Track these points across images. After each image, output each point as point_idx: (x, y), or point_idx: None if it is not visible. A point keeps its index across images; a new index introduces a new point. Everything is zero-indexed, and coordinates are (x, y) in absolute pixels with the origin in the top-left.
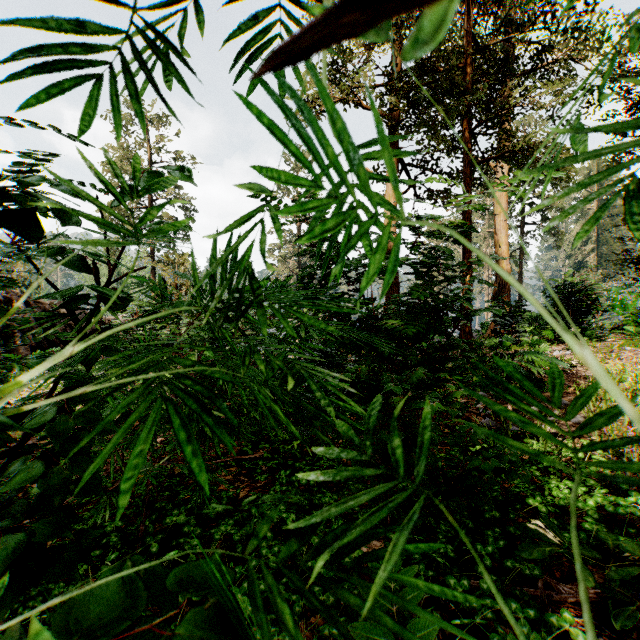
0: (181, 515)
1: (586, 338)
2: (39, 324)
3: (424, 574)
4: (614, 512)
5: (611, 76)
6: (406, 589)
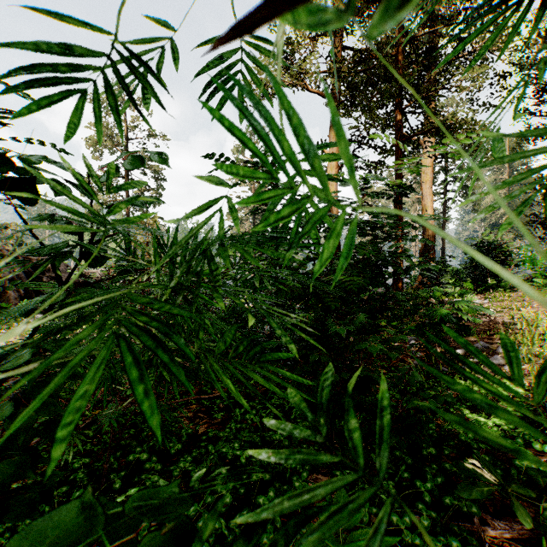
0: (143, 452)
1: (501, 289)
2: (28, 277)
3: (368, 511)
4: (541, 449)
5: (521, 64)
6: (354, 532)
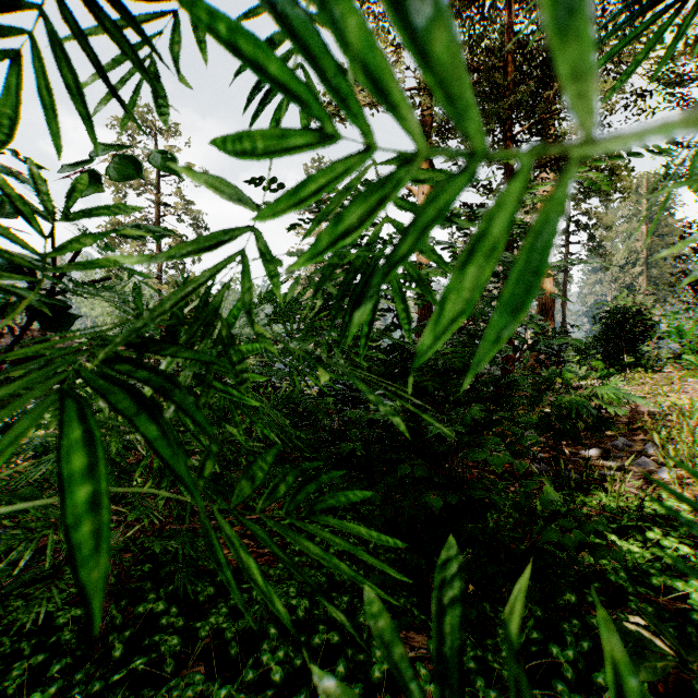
0: (159, 601)
1: (640, 368)
2: None
3: (484, 694)
4: None
5: (665, 80)
6: None
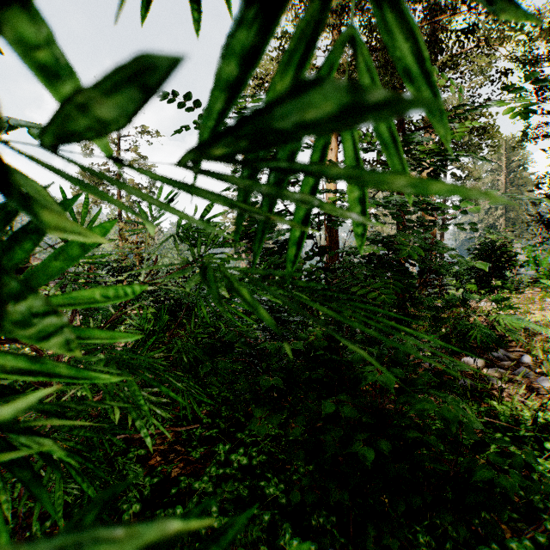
0: None
1: (506, 290)
2: None
3: None
4: None
5: (524, 60)
6: None
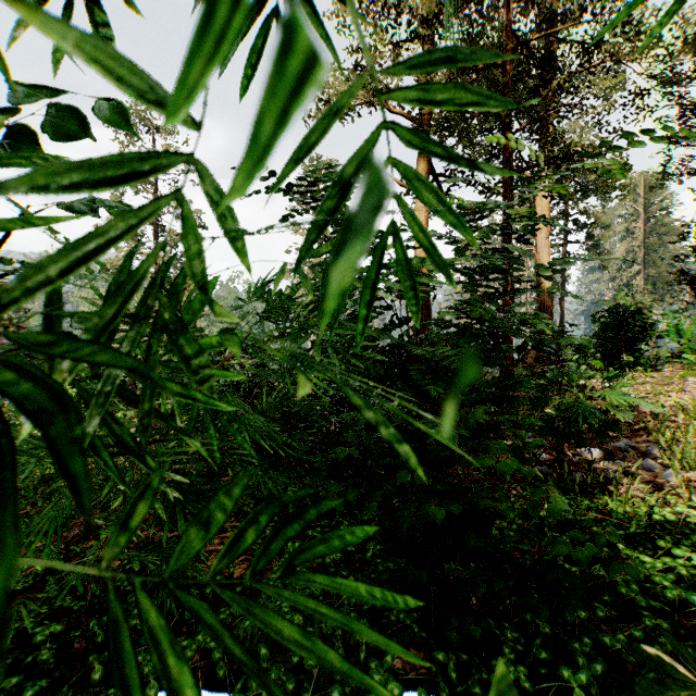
0: None
1: (640, 368)
2: None
3: None
4: None
5: (664, 78)
6: None
